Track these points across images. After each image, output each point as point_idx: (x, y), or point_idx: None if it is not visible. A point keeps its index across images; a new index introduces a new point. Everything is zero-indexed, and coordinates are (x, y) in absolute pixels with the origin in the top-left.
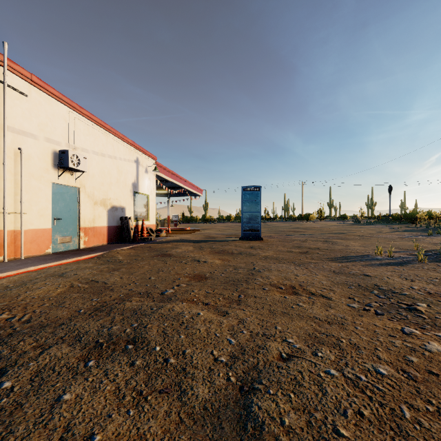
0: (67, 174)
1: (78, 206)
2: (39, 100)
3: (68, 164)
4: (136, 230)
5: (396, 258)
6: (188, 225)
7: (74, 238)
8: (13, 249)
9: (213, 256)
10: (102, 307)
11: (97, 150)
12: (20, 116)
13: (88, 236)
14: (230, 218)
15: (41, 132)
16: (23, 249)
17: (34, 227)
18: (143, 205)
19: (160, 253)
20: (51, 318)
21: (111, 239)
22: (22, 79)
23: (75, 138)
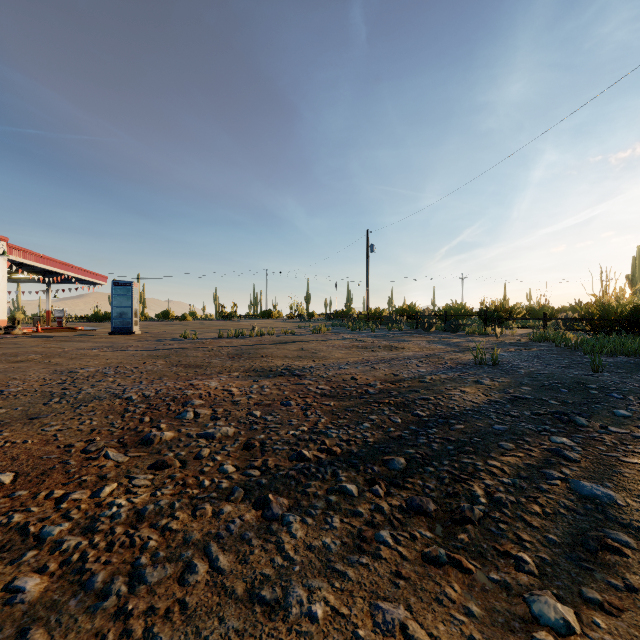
0: None
1: None
2: None
3: None
4: None
5: (189, 338)
6: (88, 324)
7: None
8: None
9: (41, 342)
10: None
11: None
12: None
13: None
14: (169, 316)
15: None
16: None
17: None
18: None
19: None
20: None
21: None
22: None
23: None
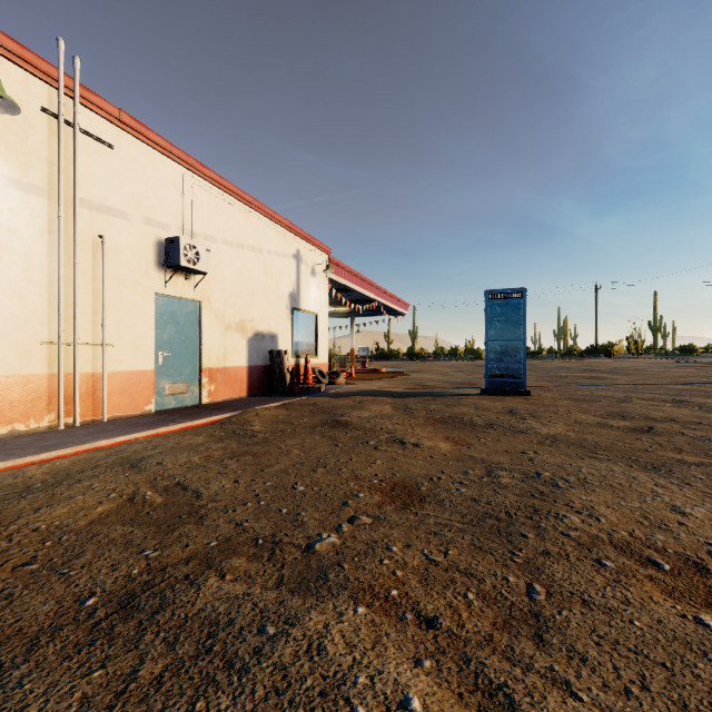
0: (181, 279)
1: (200, 332)
2: (134, 154)
3: (179, 260)
4: (294, 373)
5: None
6: (384, 364)
7: (192, 386)
8: (91, 405)
9: (433, 431)
10: (143, 593)
11: (230, 238)
12: (102, 181)
13: (215, 382)
14: (456, 353)
15: (137, 209)
16: (105, 406)
17: (126, 367)
18: (308, 331)
19: (329, 420)
20: (3, 623)
21: (255, 388)
22: (105, 120)
23: (193, 219)
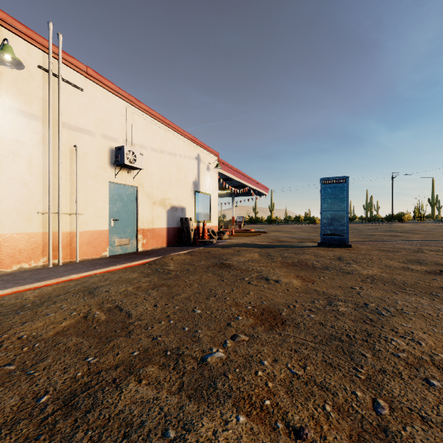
0: (125, 173)
1: (137, 206)
2: (96, 94)
3: (124, 161)
4: (196, 232)
5: None
6: (253, 226)
7: (132, 240)
8: (69, 252)
9: (288, 271)
10: (81, 393)
11: (156, 147)
12: (76, 111)
13: (146, 238)
14: (299, 219)
15: (98, 128)
16: (78, 252)
17: (91, 228)
18: (205, 205)
19: (217, 262)
20: None
21: (171, 241)
22: (78, 73)
23: (133, 135)
